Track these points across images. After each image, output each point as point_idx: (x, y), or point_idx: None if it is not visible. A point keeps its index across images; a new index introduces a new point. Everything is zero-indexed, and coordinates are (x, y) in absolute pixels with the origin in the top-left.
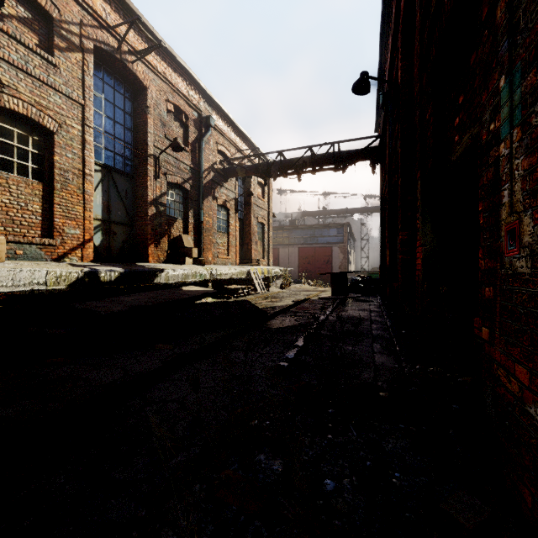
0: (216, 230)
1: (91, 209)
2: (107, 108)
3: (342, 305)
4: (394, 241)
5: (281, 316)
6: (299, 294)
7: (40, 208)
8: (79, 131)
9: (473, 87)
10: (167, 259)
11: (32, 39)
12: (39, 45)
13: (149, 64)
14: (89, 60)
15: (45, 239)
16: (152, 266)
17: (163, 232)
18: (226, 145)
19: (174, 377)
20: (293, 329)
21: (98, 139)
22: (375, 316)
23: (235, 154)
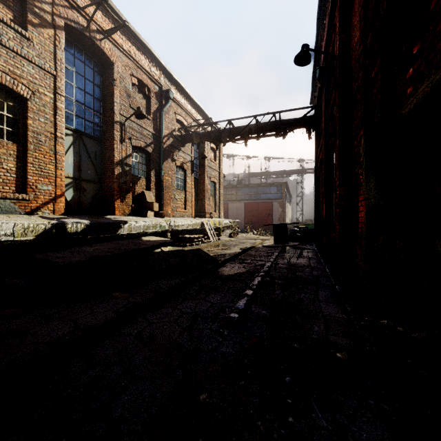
0: (175, 188)
1: (62, 168)
2: (78, 80)
3: (284, 252)
4: (330, 197)
5: (230, 263)
6: (246, 242)
7: (15, 166)
8: (51, 99)
9: (435, 31)
10: (132, 212)
11: (7, 15)
12: (14, 20)
13: (115, 42)
14: (60, 35)
15: (19, 195)
16: (117, 218)
17: (128, 189)
18: (183, 115)
19: (124, 332)
20: (242, 277)
21: (70, 106)
22: (314, 263)
23: (191, 123)
